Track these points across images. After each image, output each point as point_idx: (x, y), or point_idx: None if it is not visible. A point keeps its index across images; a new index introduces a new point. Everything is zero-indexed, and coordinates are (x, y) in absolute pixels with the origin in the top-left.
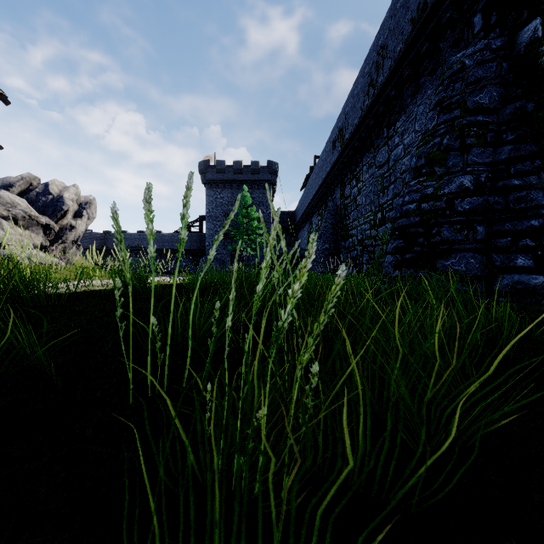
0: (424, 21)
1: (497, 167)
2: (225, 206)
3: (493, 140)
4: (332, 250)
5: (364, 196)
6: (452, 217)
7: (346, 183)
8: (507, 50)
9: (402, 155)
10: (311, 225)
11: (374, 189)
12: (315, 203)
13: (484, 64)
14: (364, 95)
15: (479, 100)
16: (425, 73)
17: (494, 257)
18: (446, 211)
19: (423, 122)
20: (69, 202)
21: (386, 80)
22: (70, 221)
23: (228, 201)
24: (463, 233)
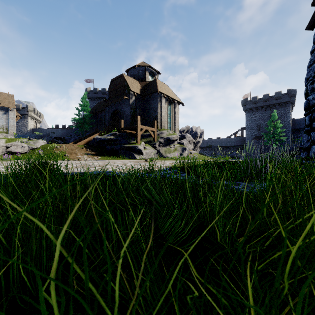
0: None
1: None
2: (257, 121)
3: None
4: None
5: None
6: None
7: None
8: None
9: None
10: None
11: None
12: None
13: None
14: None
15: None
16: None
17: None
18: None
19: None
20: (198, 133)
21: None
22: (198, 139)
23: (259, 118)
24: None
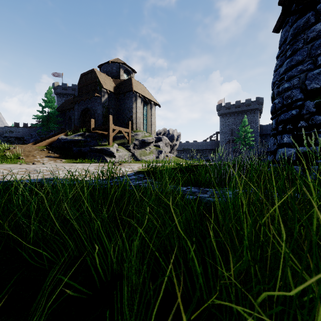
0: None
1: None
2: (230, 126)
3: None
4: None
5: None
6: None
7: None
8: None
9: None
10: None
11: None
12: None
13: None
14: None
15: None
16: None
17: None
18: None
19: None
20: (175, 136)
21: None
22: (175, 142)
23: (232, 123)
24: None
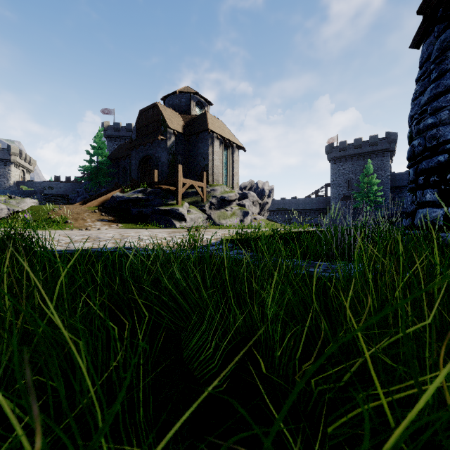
0: None
1: None
2: (346, 175)
3: None
4: None
5: None
6: None
7: None
8: None
9: None
10: None
11: None
12: None
13: None
14: None
15: None
16: None
17: None
18: None
19: None
20: (266, 191)
21: None
22: (266, 200)
23: (348, 170)
24: None
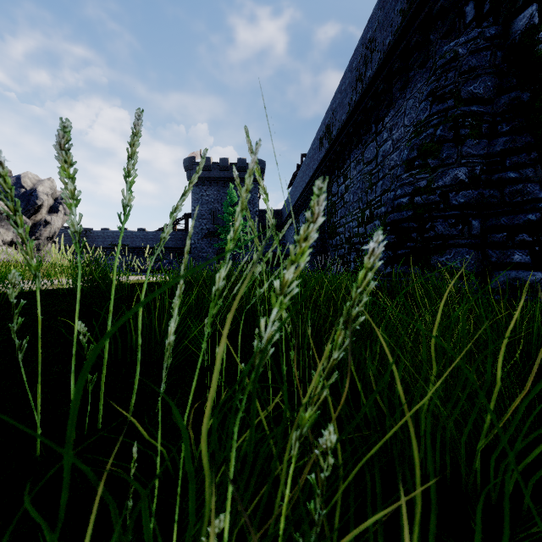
0: (414, 12)
1: (492, 160)
2: (211, 204)
3: (488, 131)
4: (319, 248)
5: (351, 193)
6: (447, 211)
7: (333, 180)
8: (501, 39)
9: (391, 151)
10: (298, 224)
11: (362, 185)
12: (302, 201)
13: (478, 52)
14: (352, 90)
15: (474, 90)
16: (415, 66)
17: (490, 253)
18: (440, 204)
19: (413, 117)
20: (43, 196)
21: (374, 74)
22: (45, 216)
23: (214, 198)
24: (458, 227)
